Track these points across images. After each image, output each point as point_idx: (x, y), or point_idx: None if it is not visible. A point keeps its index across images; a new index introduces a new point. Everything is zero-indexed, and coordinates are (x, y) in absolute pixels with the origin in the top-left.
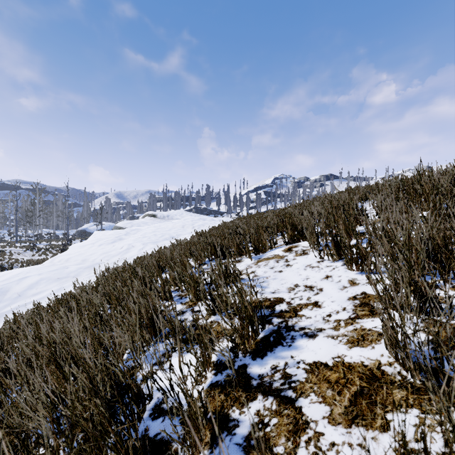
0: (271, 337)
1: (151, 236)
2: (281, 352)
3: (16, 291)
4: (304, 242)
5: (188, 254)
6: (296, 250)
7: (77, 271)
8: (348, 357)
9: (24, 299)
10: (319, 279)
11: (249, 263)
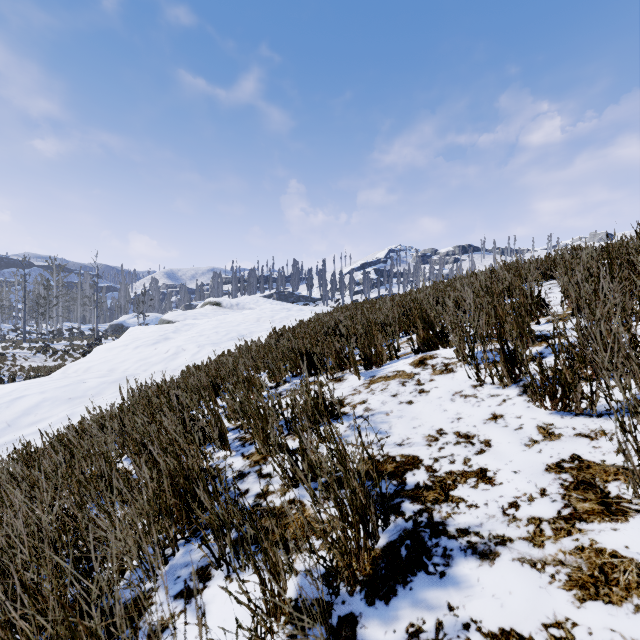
0: (403, 547)
1: (211, 334)
2: (426, 589)
3: (5, 419)
4: (445, 349)
5: (260, 365)
6: (434, 364)
7: (99, 388)
8: (580, 628)
9: (15, 431)
10: (480, 420)
11: (355, 384)
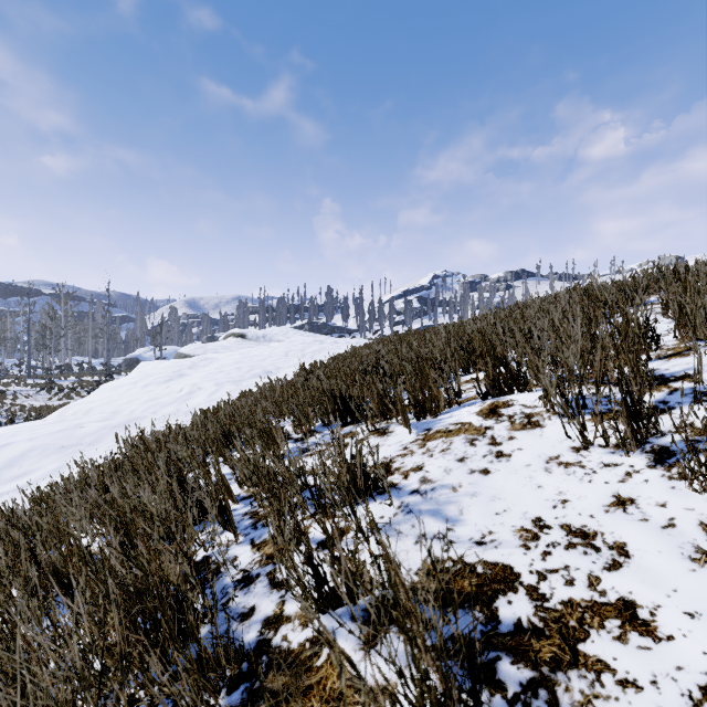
0: None
1: (232, 370)
2: None
3: None
4: (522, 393)
5: (285, 410)
6: (510, 414)
7: (98, 434)
8: None
9: None
10: (599, 505)
11: (405, 440)
